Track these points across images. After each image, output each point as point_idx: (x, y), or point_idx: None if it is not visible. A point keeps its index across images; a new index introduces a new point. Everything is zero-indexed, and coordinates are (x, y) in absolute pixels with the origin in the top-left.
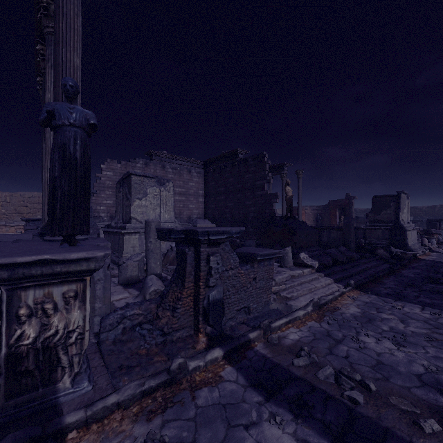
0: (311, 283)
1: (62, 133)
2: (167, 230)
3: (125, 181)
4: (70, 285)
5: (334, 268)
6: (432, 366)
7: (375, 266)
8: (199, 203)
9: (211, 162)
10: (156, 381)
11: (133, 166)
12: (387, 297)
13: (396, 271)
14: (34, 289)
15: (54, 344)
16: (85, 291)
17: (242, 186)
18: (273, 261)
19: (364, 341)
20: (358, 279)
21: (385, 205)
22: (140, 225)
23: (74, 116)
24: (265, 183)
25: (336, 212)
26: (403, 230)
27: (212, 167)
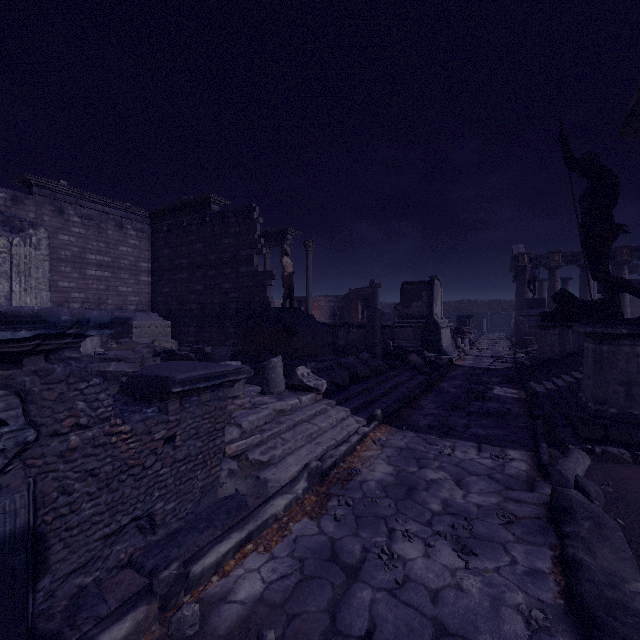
0: (313, 421)
1: None
2: None
3: None
4: None
5: (353, 388)
6: (536, 610)
7: (408, 379)
8: (141, 284)
9: (164, 214)
10: None
11: None
12: (429, 434)
13: (434, 385)
14: None
15: None
16: None
17: (218, 257)
18: (227, 391)
19: (404, 557)
20: (387, 403)
21: (417, 294)
22: None
23: None
24: (254, 253)
25: (358, 305)
26: (438, 327)
27: (166, 222)
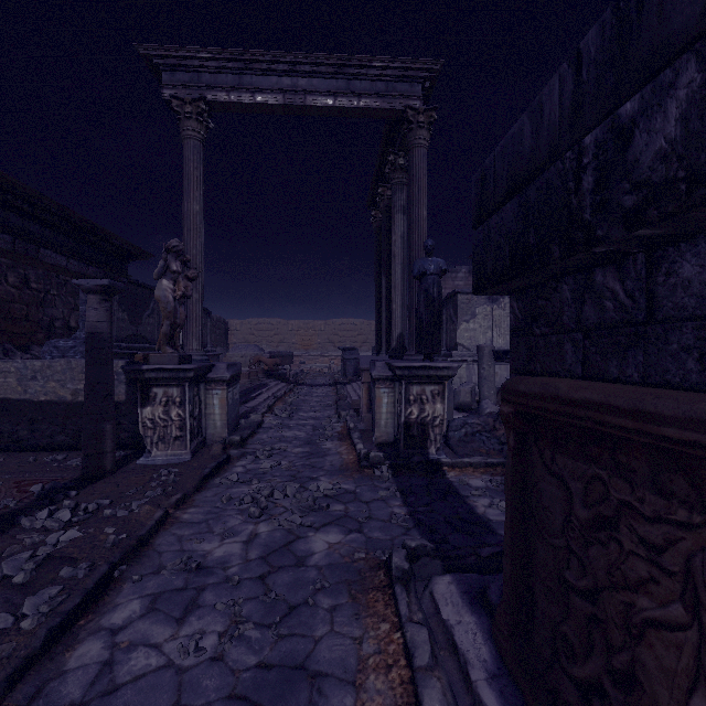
0: None
1: (425, 281)
2: (503, 352)
3: (449, 301)
4: (435, 386)
5: None
6: None
7: None
8: None
9: None
10: (496, 460)
11: (454, 277)
12: None
13: None
14: (416, 386)
15: (427, 422)
16: (444, 391)
17: None
18: None
19: None
20: None
21: None
22: (467, 352)
23: (432, 267)
24: None
25: None
26: None
27: None
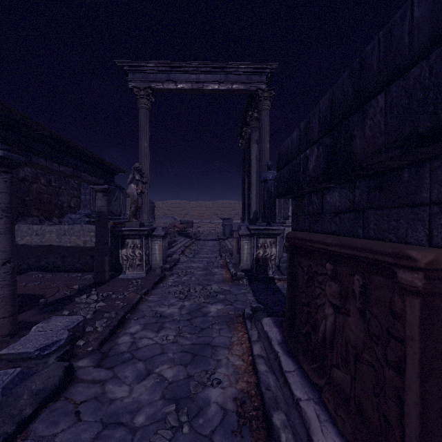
0: None
1: (267, 184)
2: None
3: None
4: (271, 239)
5: None
6: None
7: None
8: None
9: None
10: None
11: None
12: None
13: None
14: (262, 239)
15: (267, 258)
16: (276, 242)
17: None
18: None
19: None
20: None
21: None
22: None
23: (271, 176)
24: None
25: None
26: None
27: None
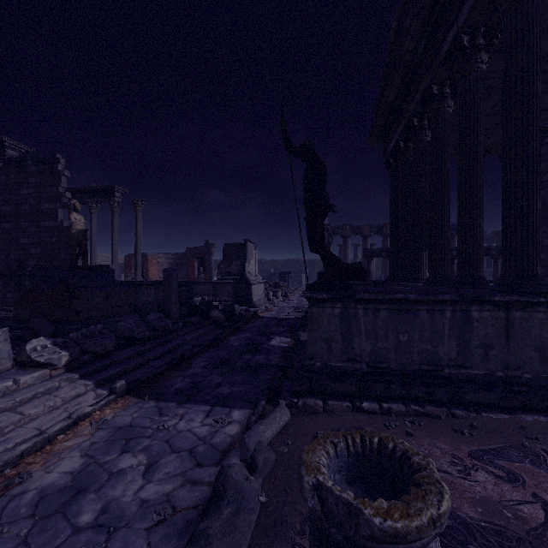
0: (21, 408)
1: None
2: None
3: None
4: None
5: (120, 353)
6: None
7: (200, 335)
8: None
9: None
10: None
11: None
12: (171, 401)
13: (222, 340)
14: None
15: None
16: None
17: (14, 209)
18: None
19: None
20: (154, 367)
21: (236, 255)
22: None
23: None
24: (59, 207)
25: (194, 263)
26: (249, 284)
27: None
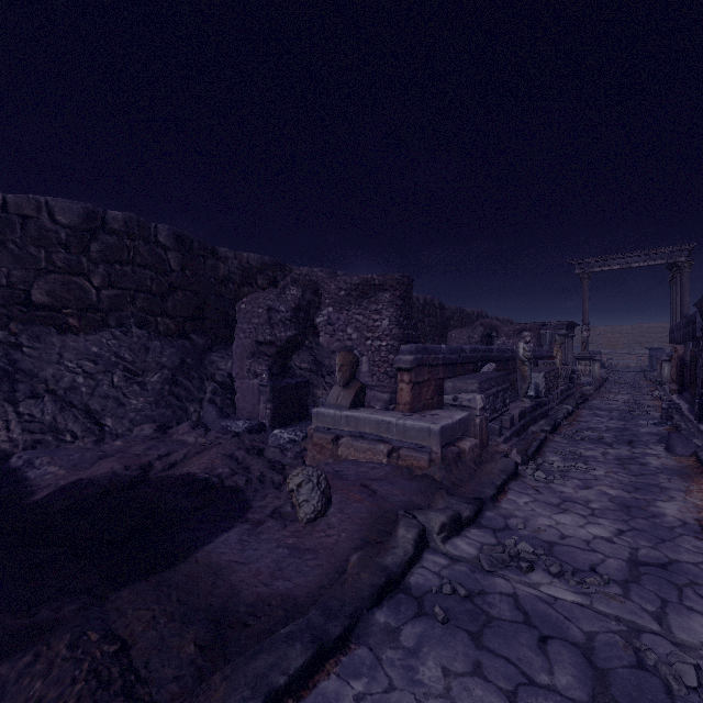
0: None
1: None
2: None
3: None
4: None
5: None
6: None
7: None
8: None
9: None
10: None
11: None
12: None
13: None
14: None
15: None
16: None
17: None
18: None
19: None
20: None
21: None
22: None
23: None
24: None
25: None
26: None
27: None
